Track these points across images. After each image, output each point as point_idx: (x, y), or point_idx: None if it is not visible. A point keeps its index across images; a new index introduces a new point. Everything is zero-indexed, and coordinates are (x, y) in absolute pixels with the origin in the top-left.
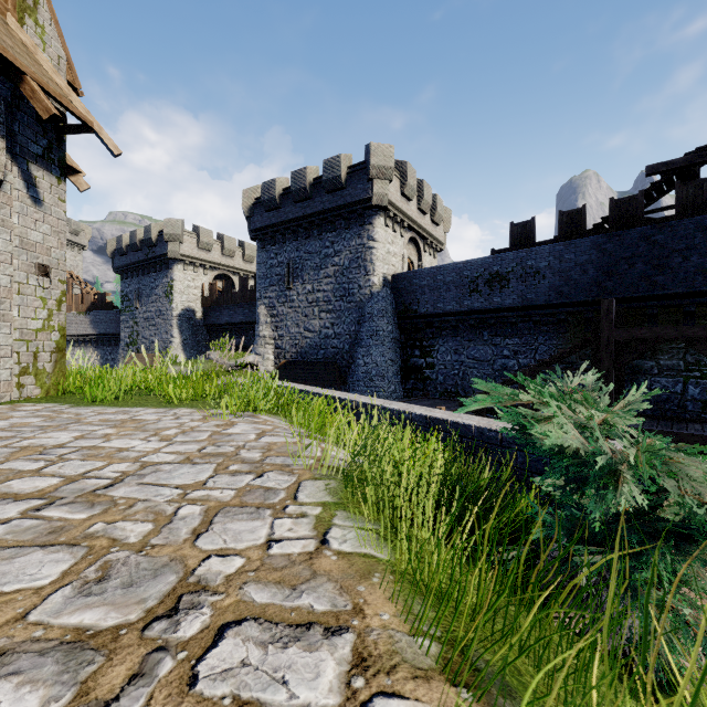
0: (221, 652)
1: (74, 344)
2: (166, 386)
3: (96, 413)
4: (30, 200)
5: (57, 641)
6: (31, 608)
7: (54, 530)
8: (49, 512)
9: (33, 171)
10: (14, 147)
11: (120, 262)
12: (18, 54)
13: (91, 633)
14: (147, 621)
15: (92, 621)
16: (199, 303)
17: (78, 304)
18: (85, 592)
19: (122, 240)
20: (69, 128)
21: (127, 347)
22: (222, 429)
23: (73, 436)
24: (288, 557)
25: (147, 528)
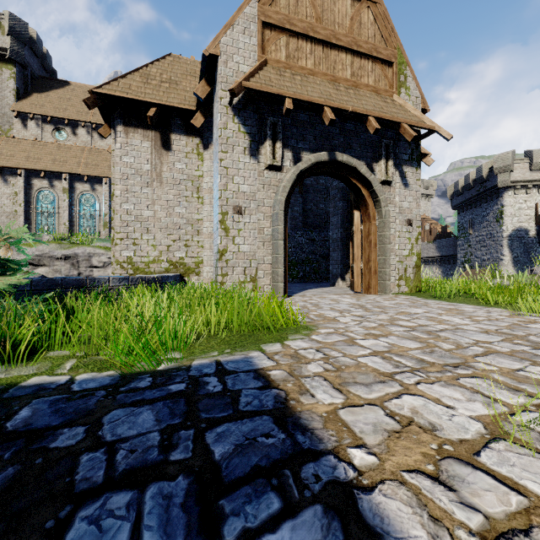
0: (471, 379)
1: (425, 263)
2: (484, 292)
3: (435, 303)
4: (403, 186)
5: (415, 358)
6: (408, 350)
7: (414, 337)
8: (412, 332)
9: (404, 170)
10: (396, 161)
11: (457, 201)
12: (398, 114)
13: (425, 360)
14: (445, 365)
15: (426, 359)
16: (531, 222)
17: (428, 236)
18: (424, 353)
19: (457, 184)
20: (421, 137)
21: (462, 265)
22: (522, 323)
23: (423, 311)
24: (526, 376)
25: (452, 347)
